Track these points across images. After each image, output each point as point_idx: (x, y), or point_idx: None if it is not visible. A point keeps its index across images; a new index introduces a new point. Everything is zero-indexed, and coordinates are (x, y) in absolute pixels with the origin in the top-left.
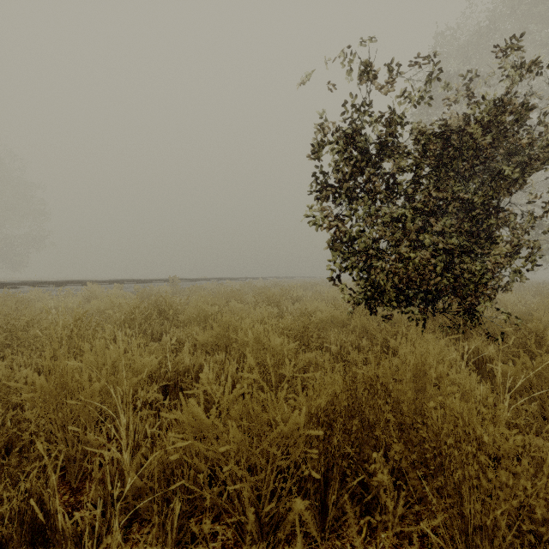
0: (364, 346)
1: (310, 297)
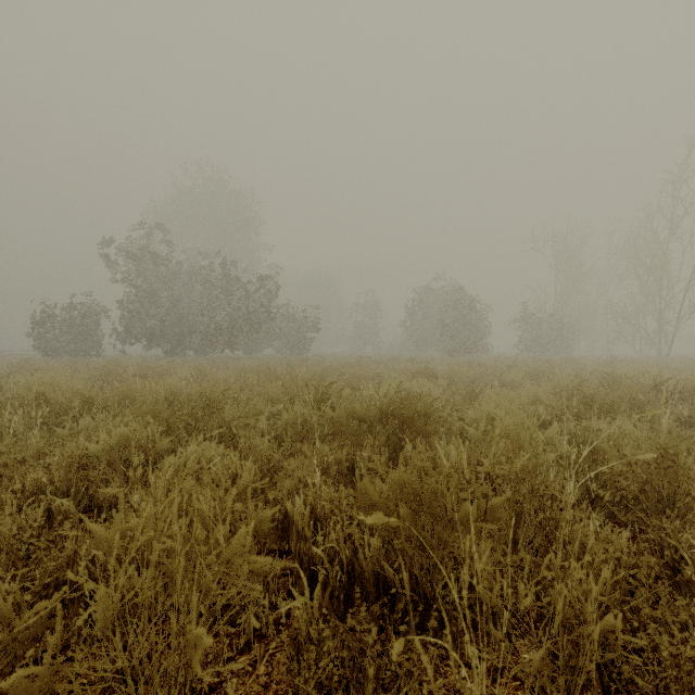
0: None
1: None
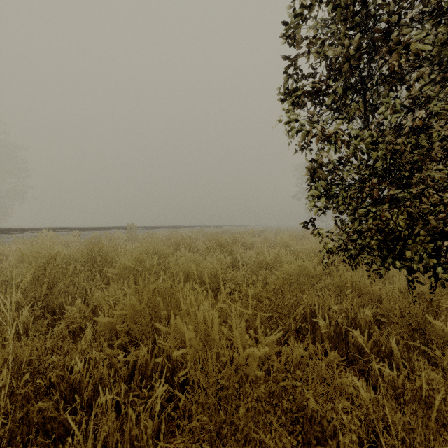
0: (368, 320)
1: (259, 243)
